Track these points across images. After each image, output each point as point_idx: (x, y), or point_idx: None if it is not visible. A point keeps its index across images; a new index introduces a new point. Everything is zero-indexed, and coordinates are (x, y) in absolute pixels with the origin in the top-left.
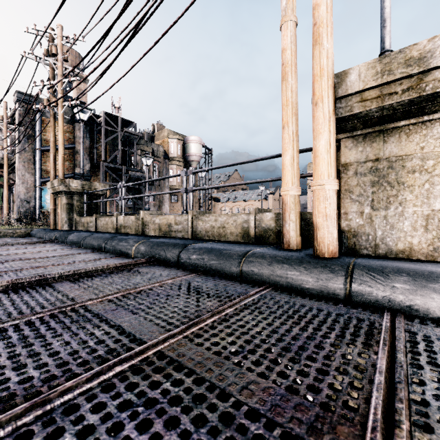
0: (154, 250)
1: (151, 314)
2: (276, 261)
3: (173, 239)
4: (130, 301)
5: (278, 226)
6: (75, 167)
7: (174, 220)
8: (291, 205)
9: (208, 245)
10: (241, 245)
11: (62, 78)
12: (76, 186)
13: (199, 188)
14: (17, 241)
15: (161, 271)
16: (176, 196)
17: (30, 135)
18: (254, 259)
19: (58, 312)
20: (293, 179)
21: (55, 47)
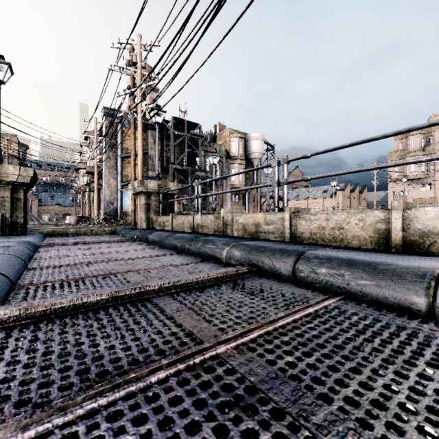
0: (254, 256)
1: (363, 409)
2: None
3: (269, 242)
4: (286, 355)
5: None
6: (148, 171)
7: (264, 219)
8: None
9: (336, 253)
10: (389, 255)
11: (142, 82)
12: (153, 186)
13: (297, 180)
14: (106, 239)
15: (277, 288)
16: (237, 196)
17: (113, 144)
18: None
19: (185, 368)
20: None
21: (135, 56)
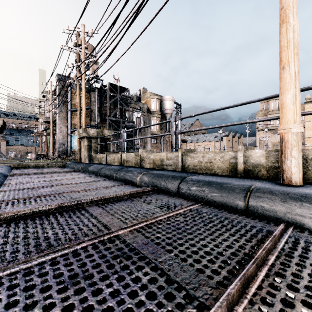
0: (155, 180)
1: (186, 254)
2: (290, 198)
3: (168, 171)
4: (157, 233)
5: (269, 162)
6: (91, 121)
7: (166, 156)
8: (293, 142)
9: (203, 178)
10: (234, 178)
11: (85, 59)
12: (93, 133)
13: (186, 131)
14: (58, 170)
15: (166, 199)
16: (155, 139)
17: (65, 101)
18: (261, 194)
19: (98, 242)
20: (295, 117)
21: (80, 40)
